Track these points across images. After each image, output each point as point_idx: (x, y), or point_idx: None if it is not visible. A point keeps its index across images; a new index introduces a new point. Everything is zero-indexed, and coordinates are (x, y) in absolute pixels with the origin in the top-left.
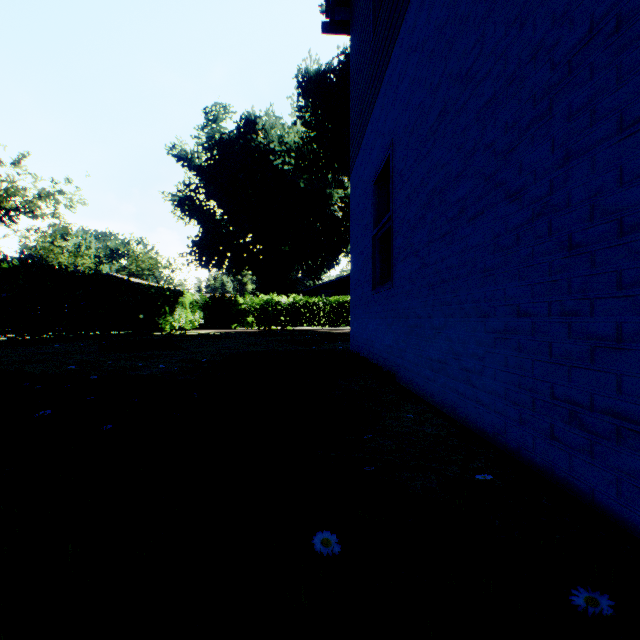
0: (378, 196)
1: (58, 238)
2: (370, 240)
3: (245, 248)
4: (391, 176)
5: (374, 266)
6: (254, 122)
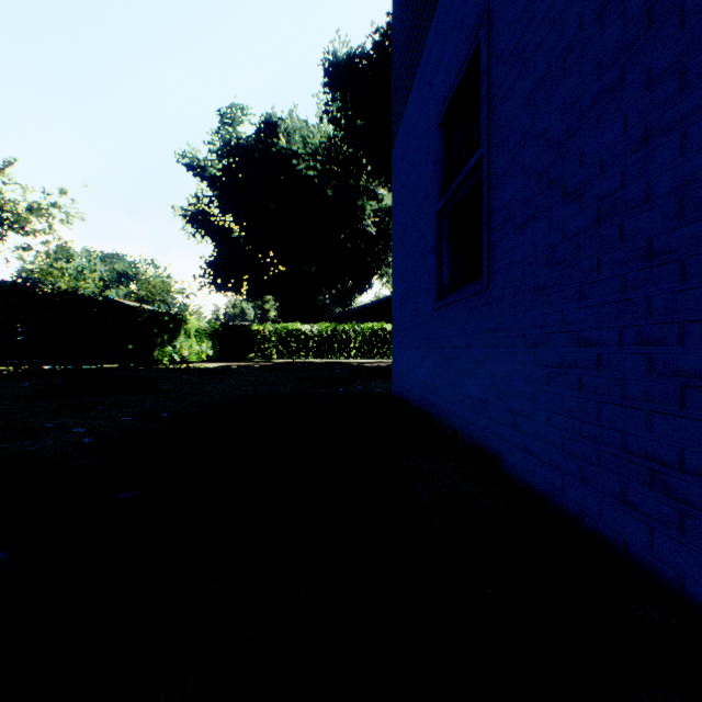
0: (445, 147)
1: (52, 257)
2: (430, 222)
3: (265, 269)
4: (485, 75)
5: (438, 262)
6: (275, 125)
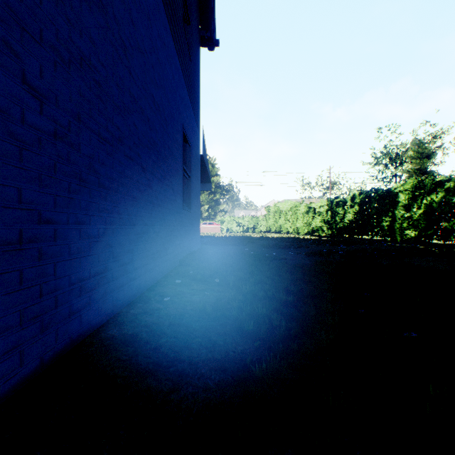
0: None
1: None
2: None
3: None
4: None
5: None
6: None
